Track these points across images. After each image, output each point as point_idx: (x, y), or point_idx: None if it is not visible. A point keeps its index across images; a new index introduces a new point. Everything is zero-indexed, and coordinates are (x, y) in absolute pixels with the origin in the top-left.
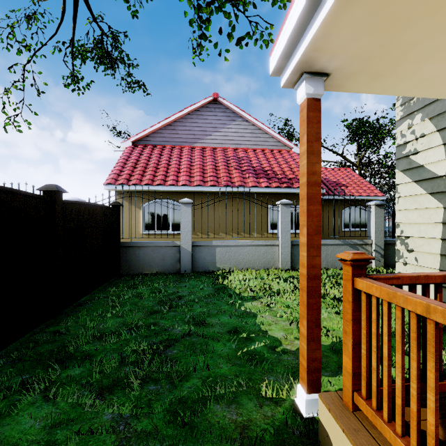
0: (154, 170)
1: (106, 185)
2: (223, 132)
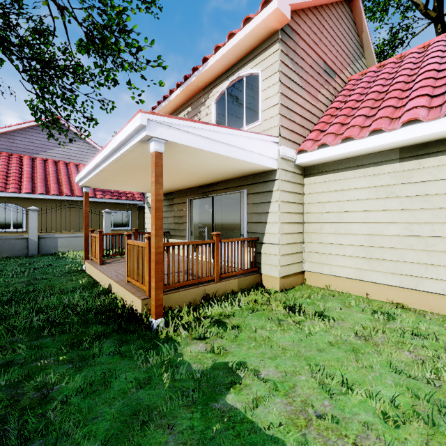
0: None
1: None
2: (65, 148)
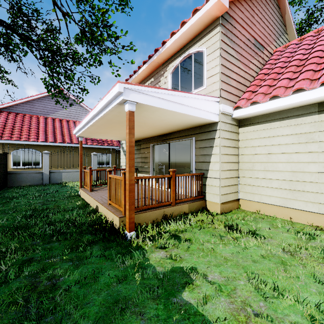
0: (20, 131)
1: None
2: (67, 110)
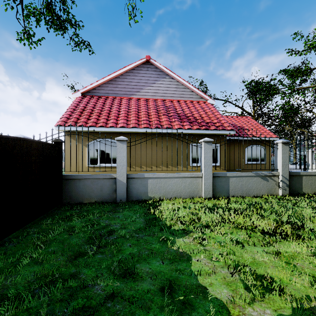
0: (98, 115)
1: (57, 126)
2: (154, 86)
